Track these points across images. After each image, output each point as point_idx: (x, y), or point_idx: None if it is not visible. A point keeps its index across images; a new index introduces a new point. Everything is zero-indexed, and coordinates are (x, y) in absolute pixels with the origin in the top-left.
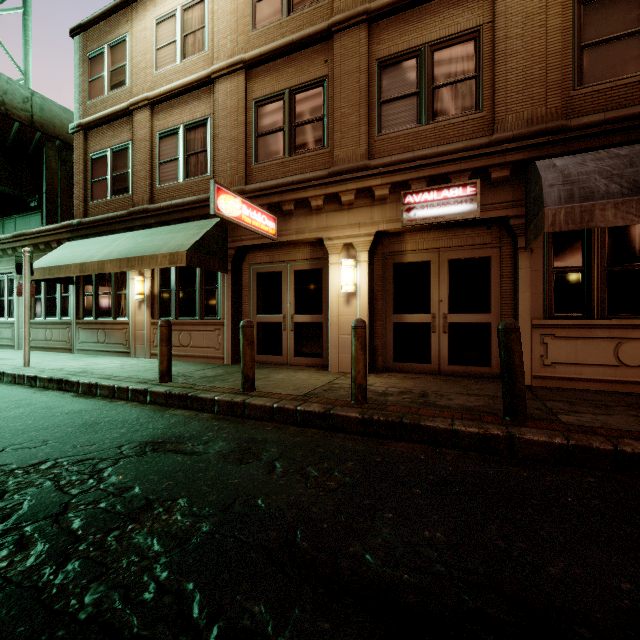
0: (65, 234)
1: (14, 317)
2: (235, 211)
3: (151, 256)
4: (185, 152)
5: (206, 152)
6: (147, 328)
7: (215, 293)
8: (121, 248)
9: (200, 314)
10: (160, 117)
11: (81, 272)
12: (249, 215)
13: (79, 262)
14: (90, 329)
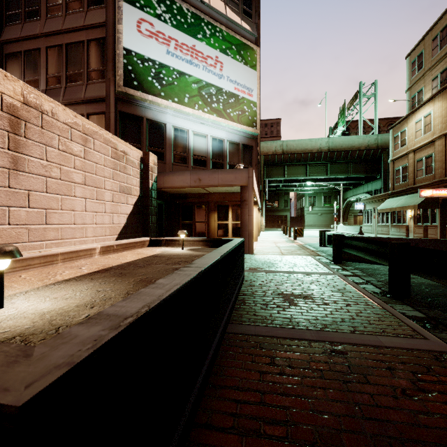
0: (387, 196)
1: (372, 223)
2: (429, 194)
3: (408, 206)
4: (425, 166)
5: (432, 166)
6: (412, 227)
7: (435, 215)
8: (401, 203)
9: (430, 223)
10: (417, 154)
11: (390, 211)
12: (436, 193)
13: (389, 208)
14: (394, 227)
